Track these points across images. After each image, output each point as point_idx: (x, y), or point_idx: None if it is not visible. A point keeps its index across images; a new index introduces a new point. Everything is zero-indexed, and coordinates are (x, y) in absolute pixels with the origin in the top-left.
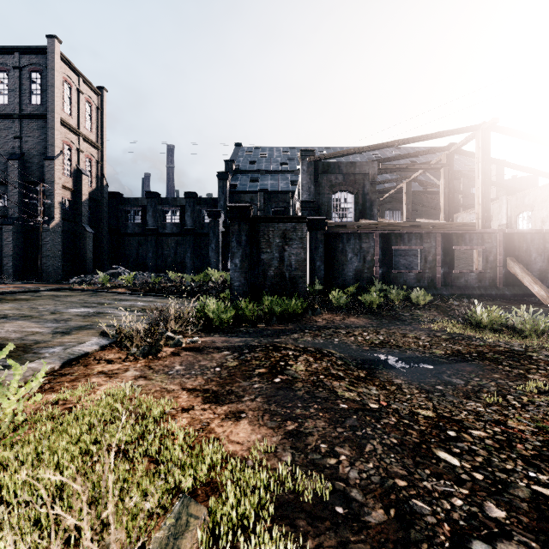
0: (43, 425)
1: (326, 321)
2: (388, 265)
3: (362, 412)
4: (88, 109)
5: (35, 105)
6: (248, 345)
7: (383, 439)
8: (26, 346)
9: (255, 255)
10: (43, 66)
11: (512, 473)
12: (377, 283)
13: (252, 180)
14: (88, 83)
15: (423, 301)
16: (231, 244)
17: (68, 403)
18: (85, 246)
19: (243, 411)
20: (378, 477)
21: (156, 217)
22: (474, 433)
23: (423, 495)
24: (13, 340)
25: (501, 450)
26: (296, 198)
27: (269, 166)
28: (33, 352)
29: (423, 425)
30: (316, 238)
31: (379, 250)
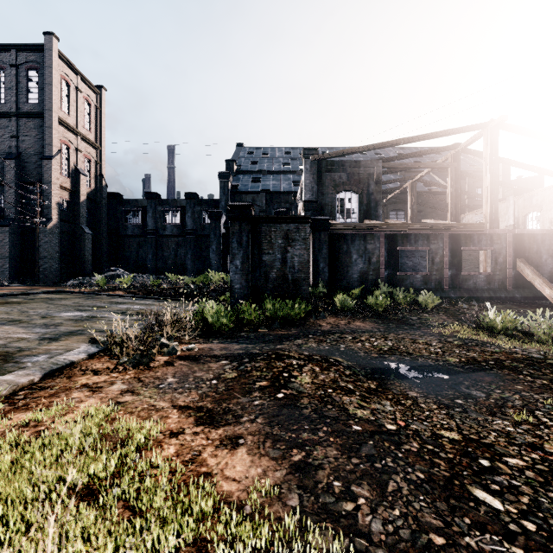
0: (1, 458)
1: (331, 325)
2: (394, 267)
3: (379, 435)
4: (87, 108)
5: (32, 103)
6: (248, 353)
7: (407, 474)
8: (7, 354)
9: (256, 256)
10: (40, 64)
11: None
12: (382, 285)
13: (254, 181)
14: (87, 82)
15: (431, 304)
16: (231, 244)
17: (40, 425)
18: (83, 248)
19: (241, 435)
20: (408, 531)
21: (156, 218)
22: (511, 462)
23: None
24: None
25: (547, 486)
26: (298, 198)
27: (271, 167)
28: (14, 362)
29: (450, 452)
30: (319, 239)
31: (385, 251)
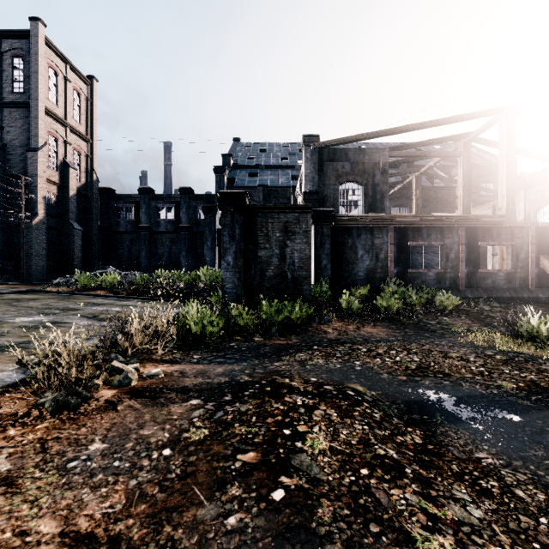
0: None
1: (337, 331)
2: (404, 264)
3: None
4: (77, 99)
5: (18, 92)
6: (233, 382)
7: None
8: None
9: (251, 251)
10: (26, 51)
11: None
12: (392, 284)
13: (251, 175)
14: (77, 71)
15: (449, 306)
16: (222, 238)
17: None
18: (72, 244)
19: None
20: None
21: (150, 214)
22: None
23: None
24: None
25: None
26: (297, 192)
27: (269, 161)
28: None
29: None
30: (321, 233)
31: (394, 246)
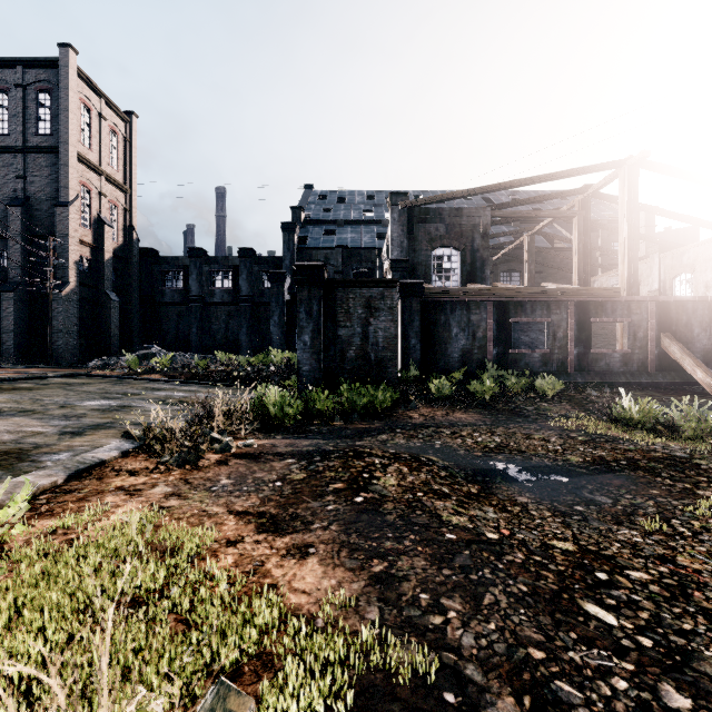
0: (29, 567)
1: (424, 417)
2: (505, 343)
3: (476, 545)
4: (113, 140)
5: (44, 134)
6: (320, 450)
7: (507, 586)
8: (21, 451)
9: (330, 330)
10: (54, 84)
11: (693, 637)
12: (490, 367)
13: (327, 233)
14: (113, 106)
15: (551, 391)
16: (298, 315)
17: (70, 533)
18: (109, 319)
19: (311, 544)
20: (504, 645)
21: (202, 281)
22: (633, 575)
23: (570, 673)
24: (5, 444)
25: (673, 601)
26: (384, 256)
27: (349, 215)
28: (30, 460)
29: (561, 564)
30: (410, 308)
31: (493, 323)
